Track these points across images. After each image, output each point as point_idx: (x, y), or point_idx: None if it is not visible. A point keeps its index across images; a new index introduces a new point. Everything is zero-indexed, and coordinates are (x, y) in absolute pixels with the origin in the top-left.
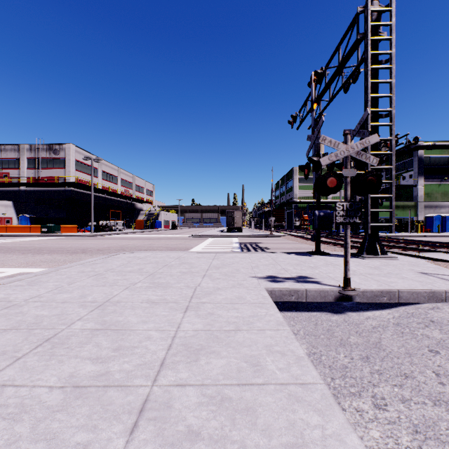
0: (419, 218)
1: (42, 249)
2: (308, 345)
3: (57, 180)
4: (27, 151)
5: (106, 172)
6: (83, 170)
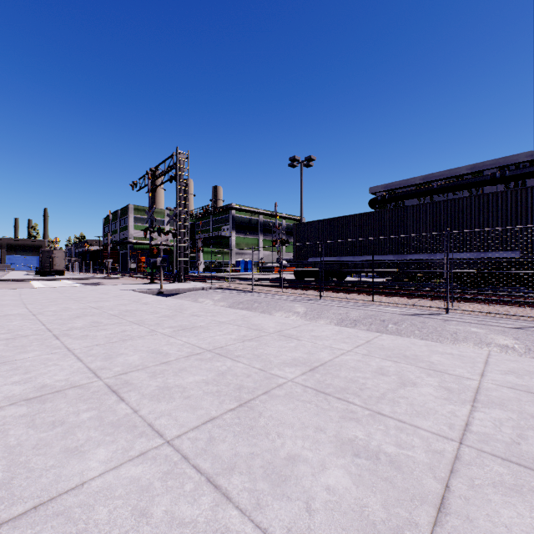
0: (233, 262)
1: None
2: None
3: None
4: None
5: None
6: None
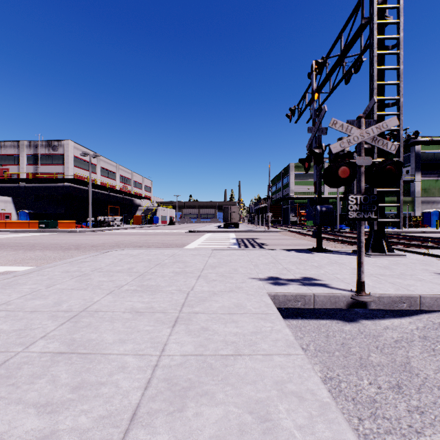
0: (417, 214)
1: (35, 245)
2: (322, 366)
3: (56, 176)
4: (26, 147)
5: (104, 169)
6: (82, 166)
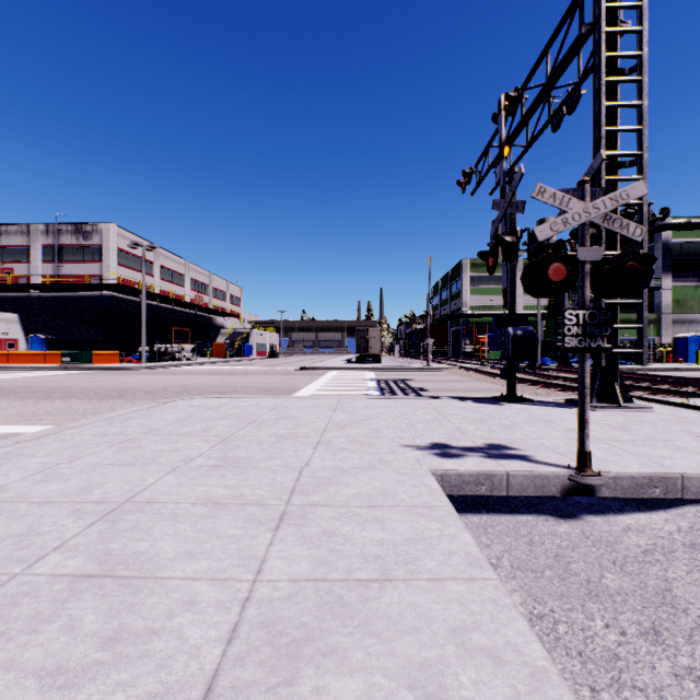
0: (664, 340)
1: (55, 391)
2: (524, 595)
3: (89, 280)
4: (41, 234)
5: (166, 268)
6: (130, 264)
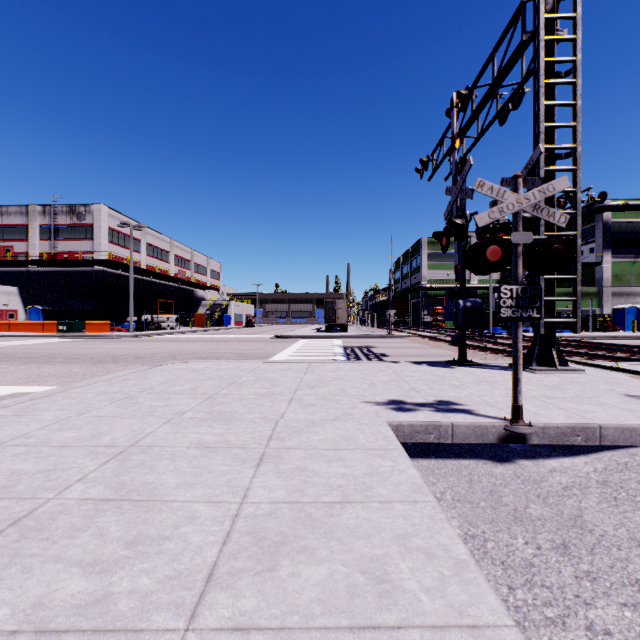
0: (605, 311)
1: (55, 356)
2: (461, 520)
3: (82, 257)
4: (38, 214)
5: (152, 246)
6: (120, 242)
